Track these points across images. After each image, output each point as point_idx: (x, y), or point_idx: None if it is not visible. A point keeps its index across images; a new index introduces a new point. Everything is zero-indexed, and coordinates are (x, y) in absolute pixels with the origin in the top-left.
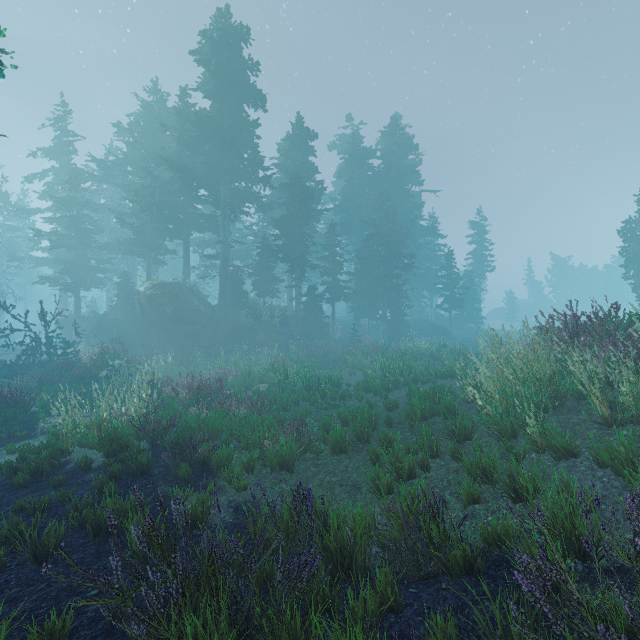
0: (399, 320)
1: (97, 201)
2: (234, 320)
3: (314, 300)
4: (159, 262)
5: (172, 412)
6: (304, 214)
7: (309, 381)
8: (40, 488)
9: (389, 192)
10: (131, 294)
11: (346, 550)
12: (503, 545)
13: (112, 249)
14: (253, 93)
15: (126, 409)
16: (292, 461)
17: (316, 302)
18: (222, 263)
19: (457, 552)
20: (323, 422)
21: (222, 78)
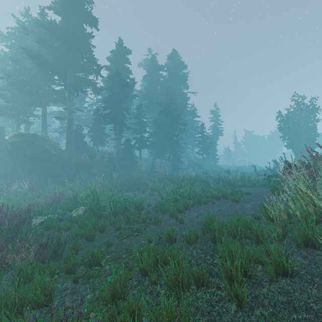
0: (177, 160)
1: None
2: (77, 159)
3: (128, 147)
4: (26, 122)
5: None
6: (122, 95)
7: (116, 206)
8: None
9: (171, 89)
10: (2, 141)
11: None
12: None
13: None
14: (89, 16)
15: None
16: None
17: (130, 149)
18: (68, 122)
19: None
20: (114, 285)
21: (66, 0)
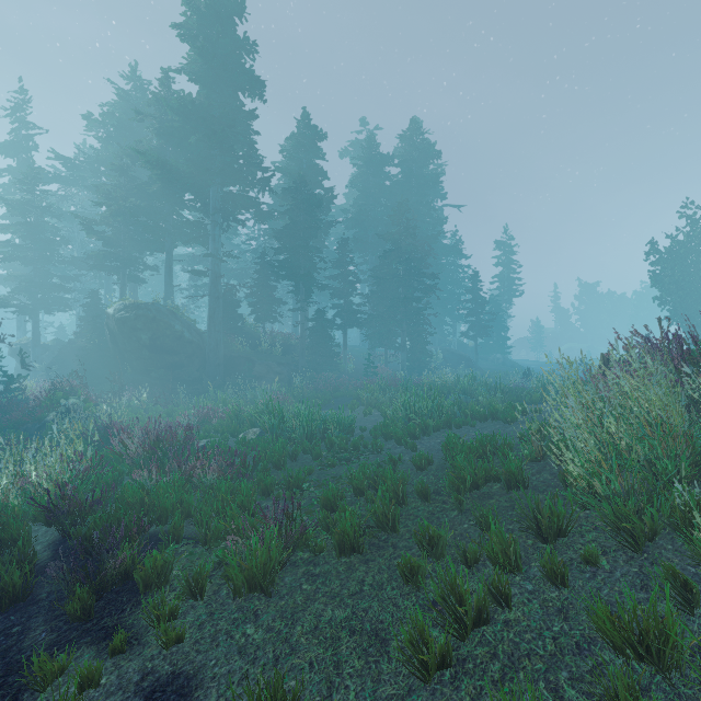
0: (420, 349)
1: (66, 209)
2: (227, 349)
3: (322, 326)
4: (136, 280)
5: (111, 476)
6: (310, 224)
7: (312, 426)
8: None
9: (408, 204)
10: (99, 317)
11: None
12: None
13: (80, 264)
14: (249, 78)
15: (36, 475)
16: (271, 574)
17: (325, 328)
18: (212, 281)
19: None
20: (326, 494)
21: (211, 57)
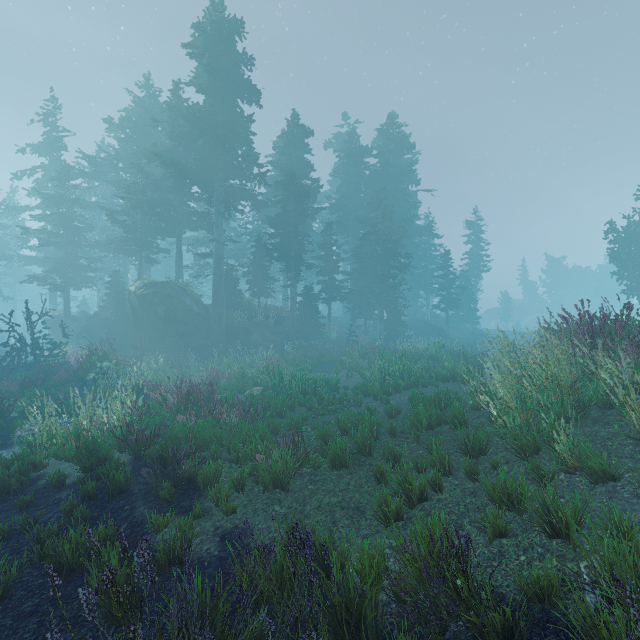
0: (396, 320)
1: (88, 199)
2: (228, 320)
3: (310, 300)
4: (151, 261)
5: (158, 420)
6: (300, 212)
7: (305, 385)
8: (5, 509)
9: (386, 191)
10: (122, 294)
11: (353, 605)
12: (546, 599)
13: (103, 247)
14: (247, 88)
15: (108, 417)
16: (287, 478)
17: (312, 302)
18: (216, 262)
19: (495, 616)
20: (321, 432)
21: (215, 72)
